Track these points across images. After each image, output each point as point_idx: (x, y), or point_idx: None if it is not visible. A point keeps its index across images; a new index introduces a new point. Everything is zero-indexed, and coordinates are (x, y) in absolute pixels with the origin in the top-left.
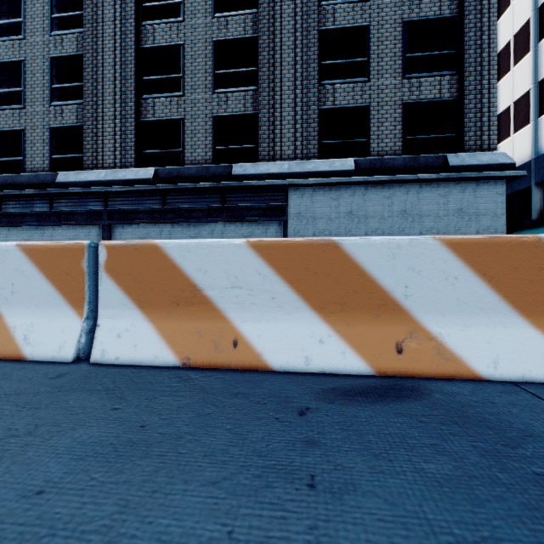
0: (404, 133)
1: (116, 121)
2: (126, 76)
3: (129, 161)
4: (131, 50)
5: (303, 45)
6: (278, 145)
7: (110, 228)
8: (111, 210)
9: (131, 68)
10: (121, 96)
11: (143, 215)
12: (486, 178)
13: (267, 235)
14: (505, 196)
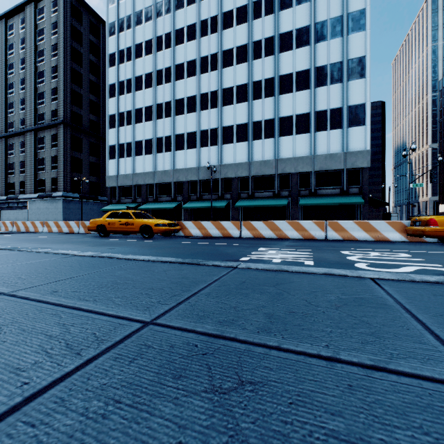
0: (51, 186)
1: (2, 184)
2: (4, 172)
3: (4, 194)
4: (4, 165)
5: (32, 164)
6: (28, 190)
7: (0, 211)
8: (0, 207)
9: (4, 170)
10: (3, 177)
11: (6, 208)
12: (58, 199)
13: (26, 213)
14: (63, 203)
